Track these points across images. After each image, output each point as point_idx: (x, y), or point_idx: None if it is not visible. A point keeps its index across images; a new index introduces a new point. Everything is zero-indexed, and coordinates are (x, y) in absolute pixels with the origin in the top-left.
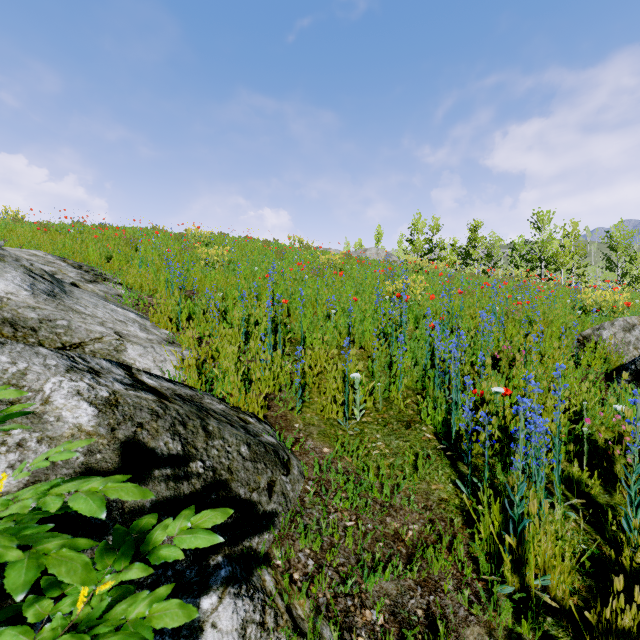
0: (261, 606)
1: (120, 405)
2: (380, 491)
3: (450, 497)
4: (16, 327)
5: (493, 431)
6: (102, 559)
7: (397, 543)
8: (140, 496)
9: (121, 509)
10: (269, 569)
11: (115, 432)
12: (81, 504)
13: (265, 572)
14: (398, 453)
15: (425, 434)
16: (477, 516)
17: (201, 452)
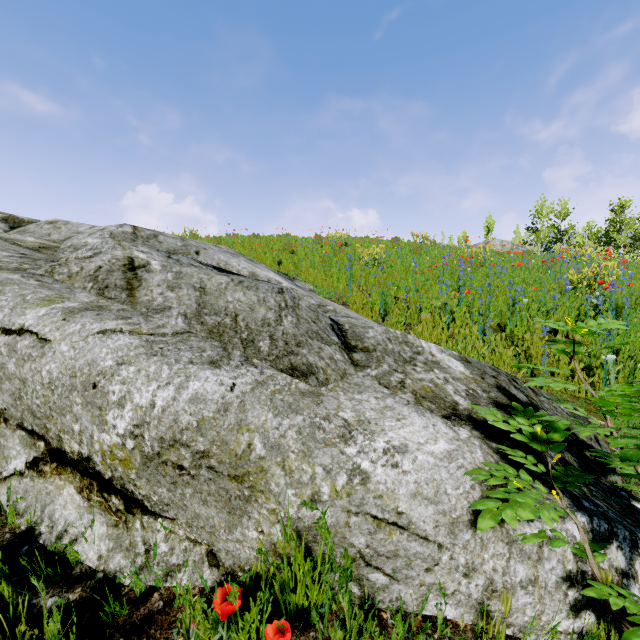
0: None
1: (470, 362)
2: None
3: None
4: None
5: None
6: None
7: None
8: None
9: None
10: None
11: (485, 380)
12: None
13: None
14: None
15: None
16: None
17: (539, 404)
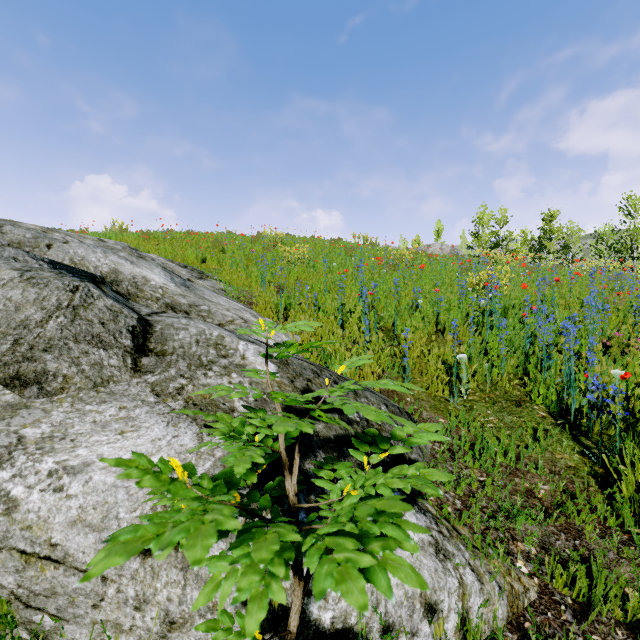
0: (434, 521)
1: (290, 364)
2: (503, 457)
3: (578, 465)
4: (175, 310)
5: (616, 410)
6: (361, 446)
7: (530, 499)
8: (420, 389)
9: (318, 436)
10: (426, 501)
11: (294, 383)
12: (393, 387)
13: (424, 502)
14: (513, 427)
15: (538, 412)
16: (611, 482)
17: None
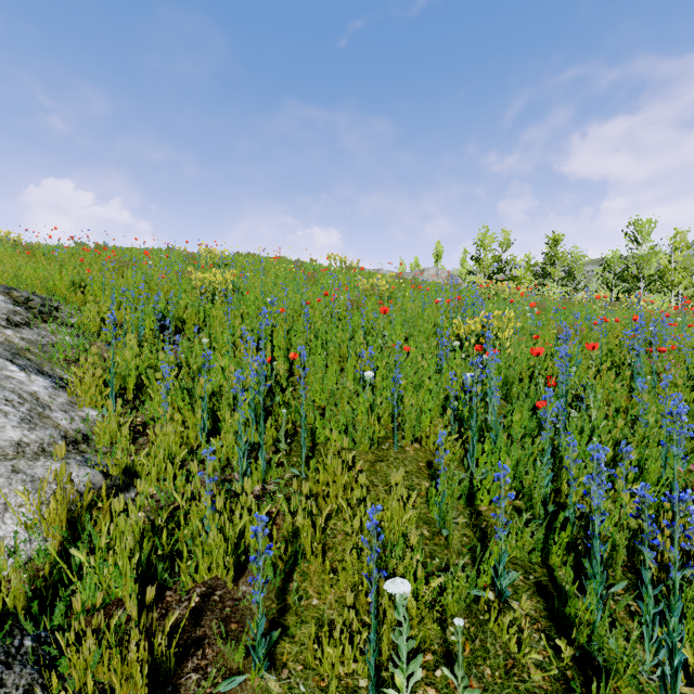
0: None
1: None
2: None
3: None
4: None
5: None
6: None
7: None
8: None
9: None
10: None
11: None
12: None
13: None
14: None
15: None
16: None
17: None
